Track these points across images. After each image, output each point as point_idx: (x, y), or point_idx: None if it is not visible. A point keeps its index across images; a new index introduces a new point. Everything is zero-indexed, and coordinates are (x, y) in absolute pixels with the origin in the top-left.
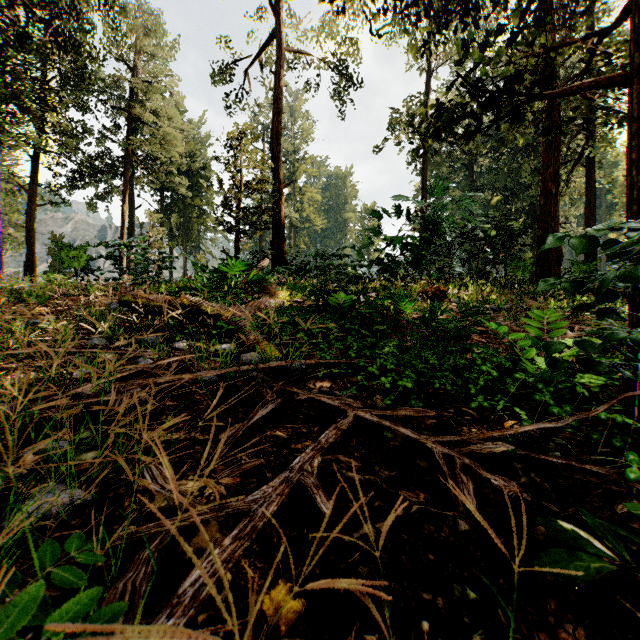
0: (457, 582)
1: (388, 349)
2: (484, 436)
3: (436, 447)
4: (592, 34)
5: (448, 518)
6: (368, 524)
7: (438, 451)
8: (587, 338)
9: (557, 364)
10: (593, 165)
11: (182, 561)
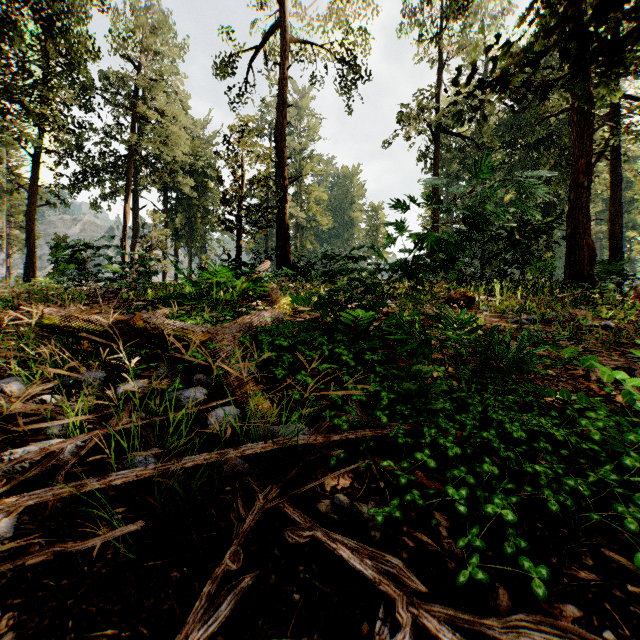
0: None
1: (437, 405)
2: None
3: None
4: None
5: None
6: None
7: None
8: None
9: None
10: (618, 158)
11: None
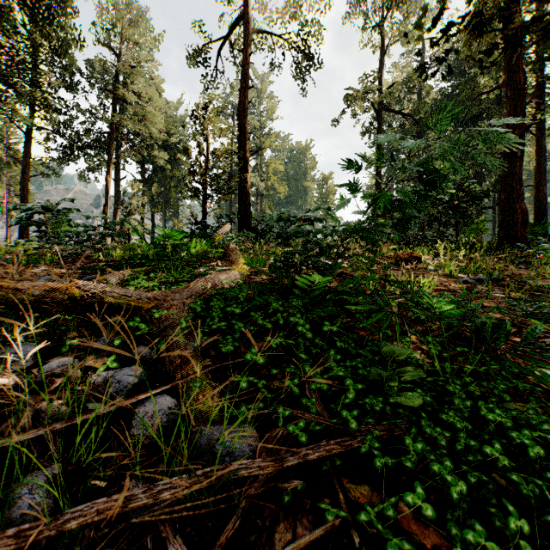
0: None
1: (416, 400)
2: None
3: None
4: None
5: None
6: None
7: None
8: None
9: None
10: (542, 132)
11: None
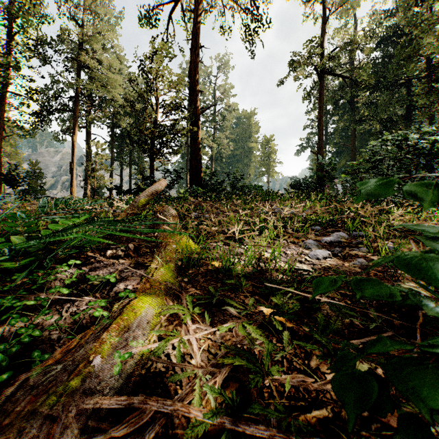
0: None
1: None
2: None
3: None
4: None
5: None
6: None
7: None
8: None
9: None
10: None
11: None
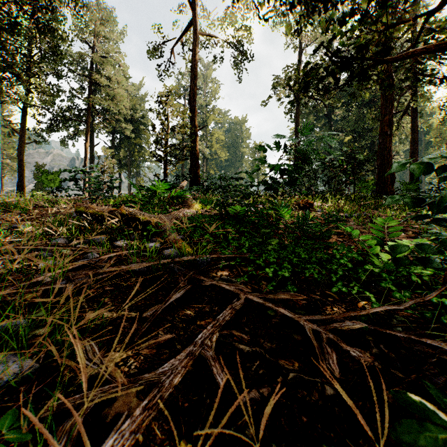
0: (325, 442)
1: (271, 246)
2: (344, 316)
3: (307, 324)
4: (421, 15)
5: (317, 384)
6: (254, 389)
7: (309, 327)
8: (419, 239)
9: (400, 261)
10: (416, 114)
11: (104, 424)
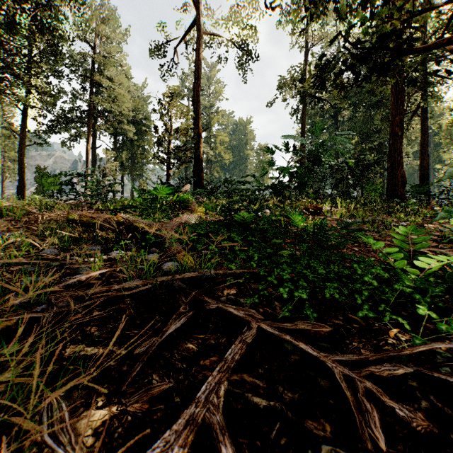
0: None
1: (283, 259)
2: (381, 356)
3: (336, 367)
4: None
5: None
6: None
7: (338, 372)
8: None
9: None
10: (426, 115)
11: None
